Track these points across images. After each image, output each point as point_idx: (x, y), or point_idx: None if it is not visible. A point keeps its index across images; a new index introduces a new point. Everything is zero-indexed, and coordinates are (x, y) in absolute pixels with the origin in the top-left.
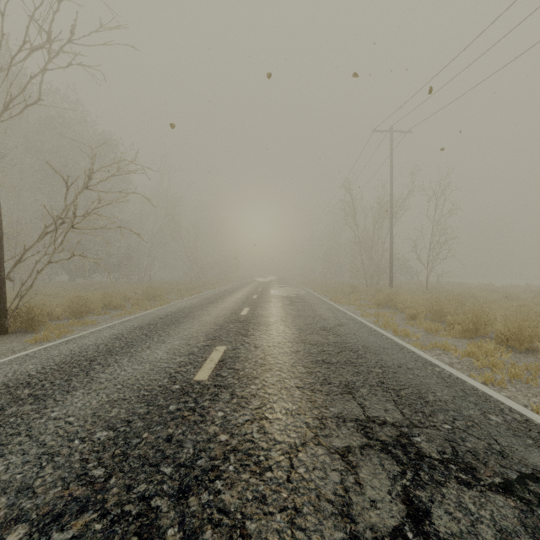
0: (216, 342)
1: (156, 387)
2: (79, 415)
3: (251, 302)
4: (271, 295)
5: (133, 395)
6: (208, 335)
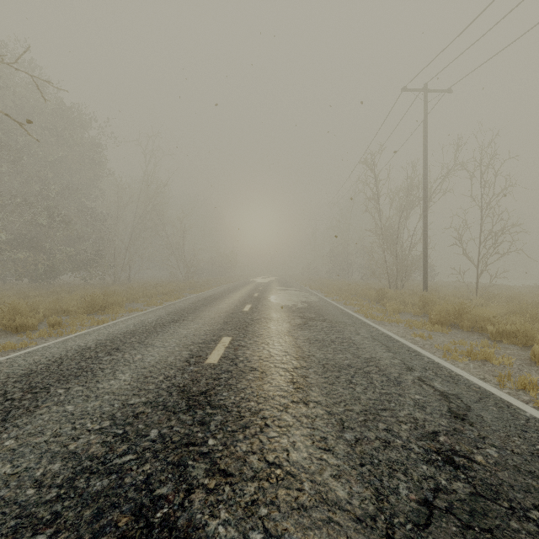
0: None
1: None
2: None
3: (237, 321)
4: (270, 305)
5: None
6: None
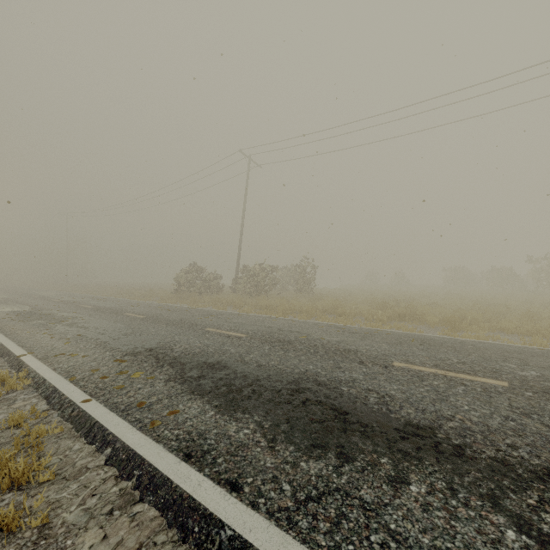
0: None
1: None
2: None
3: None
4: None
5: None
6: None
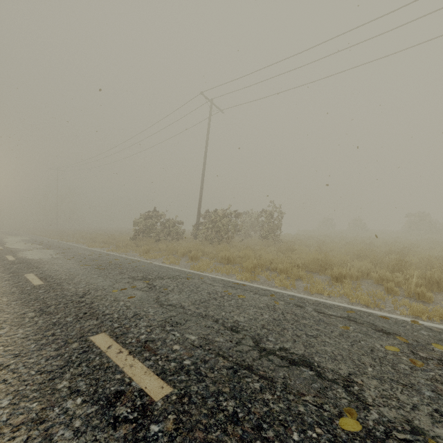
0: None
1: None
2: None
3: None
4: None
5: None
6: None
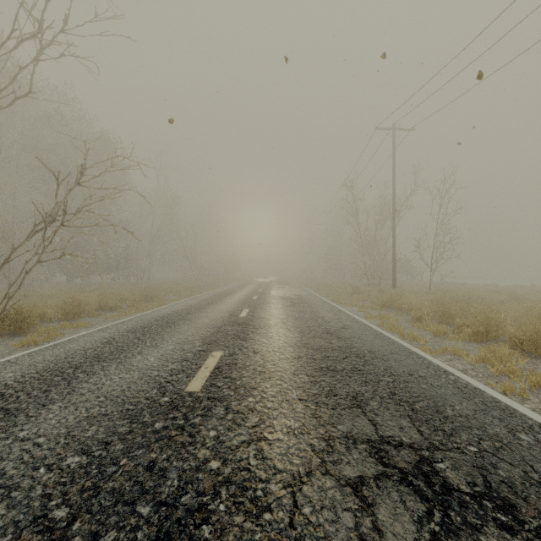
0: (212, 346)
1: (143, 400)
2: (51, 435)
3: (250, 303)
4: (271, 296)
5: (116, 409)
6: (205, 339)
